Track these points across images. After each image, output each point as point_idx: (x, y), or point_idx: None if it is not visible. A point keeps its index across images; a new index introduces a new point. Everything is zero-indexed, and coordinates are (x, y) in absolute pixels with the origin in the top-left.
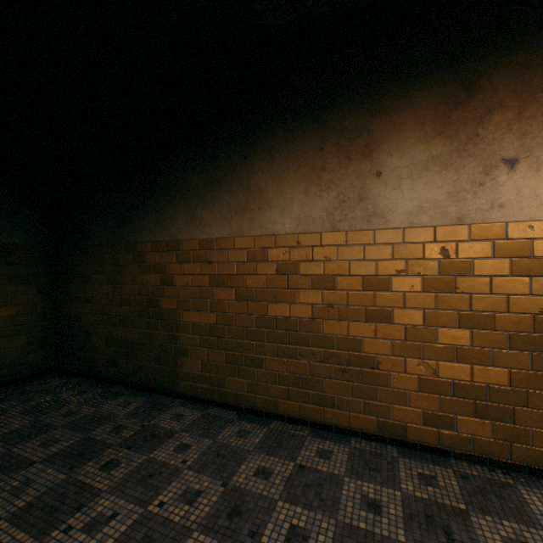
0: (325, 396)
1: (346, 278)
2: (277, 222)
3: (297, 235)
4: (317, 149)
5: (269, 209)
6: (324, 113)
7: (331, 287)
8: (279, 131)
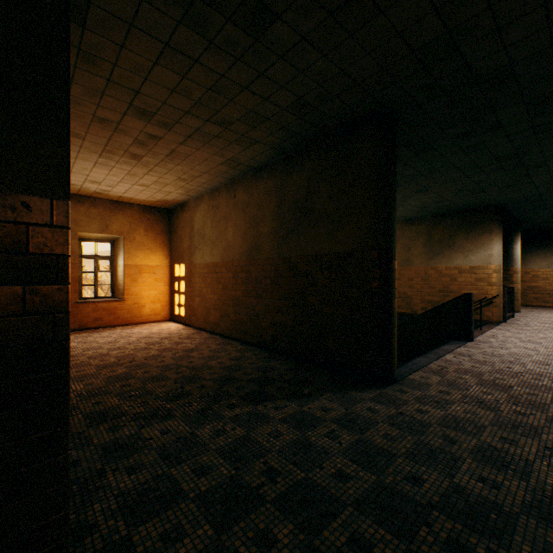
0: (545, 301)
1: (551, 278)
2: (532, 266)
3: (538, 269)
4: (543, 252)
5: (529, 264)
6: (545, 245)
7: (547, 279)
8: (532, 248)
